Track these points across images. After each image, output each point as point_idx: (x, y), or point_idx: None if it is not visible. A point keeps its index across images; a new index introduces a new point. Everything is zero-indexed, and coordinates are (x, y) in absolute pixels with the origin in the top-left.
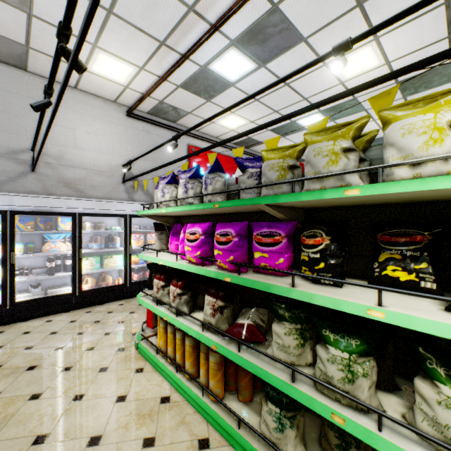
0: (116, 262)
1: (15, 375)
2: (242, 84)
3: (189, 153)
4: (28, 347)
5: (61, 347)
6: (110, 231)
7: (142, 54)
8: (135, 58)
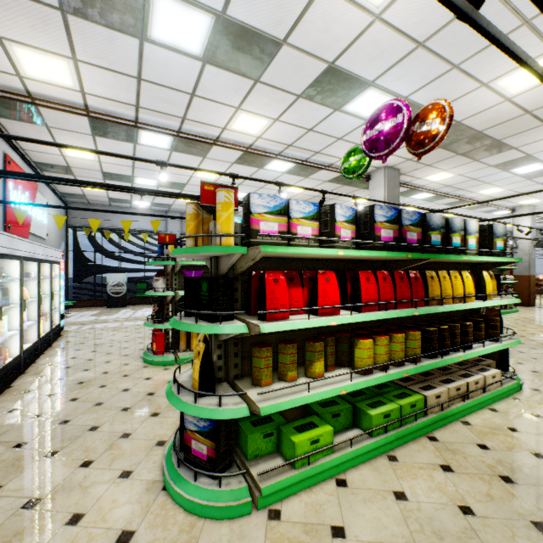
0: (4, 326)
1: (156, 397)
2: (142, 147)
3: (7, 165)
4: (96, 405)
5: (126, 389)
6: (11, 280)
7: (107, 94)
8: (94, 89)
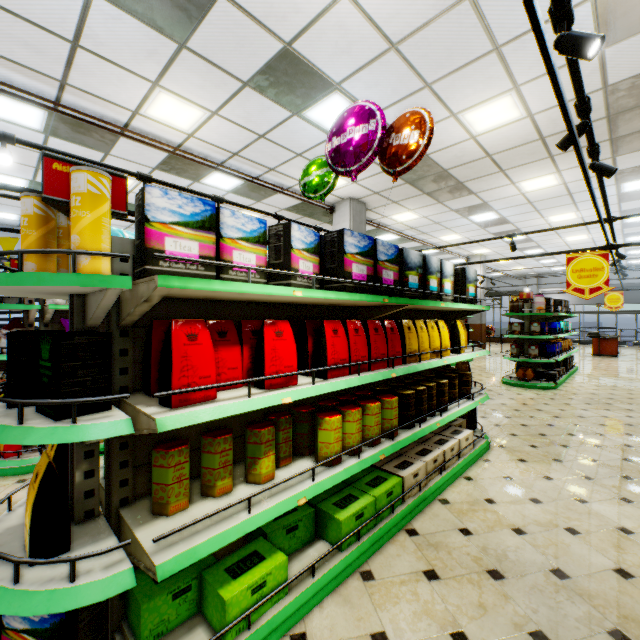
0: None
1: None
2: None
3: None
4: None
5: None
6: None
7: None
8: None
